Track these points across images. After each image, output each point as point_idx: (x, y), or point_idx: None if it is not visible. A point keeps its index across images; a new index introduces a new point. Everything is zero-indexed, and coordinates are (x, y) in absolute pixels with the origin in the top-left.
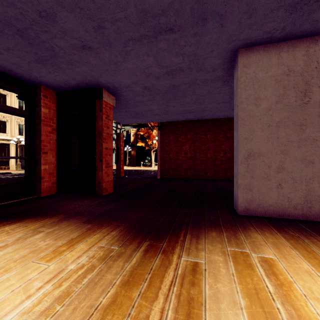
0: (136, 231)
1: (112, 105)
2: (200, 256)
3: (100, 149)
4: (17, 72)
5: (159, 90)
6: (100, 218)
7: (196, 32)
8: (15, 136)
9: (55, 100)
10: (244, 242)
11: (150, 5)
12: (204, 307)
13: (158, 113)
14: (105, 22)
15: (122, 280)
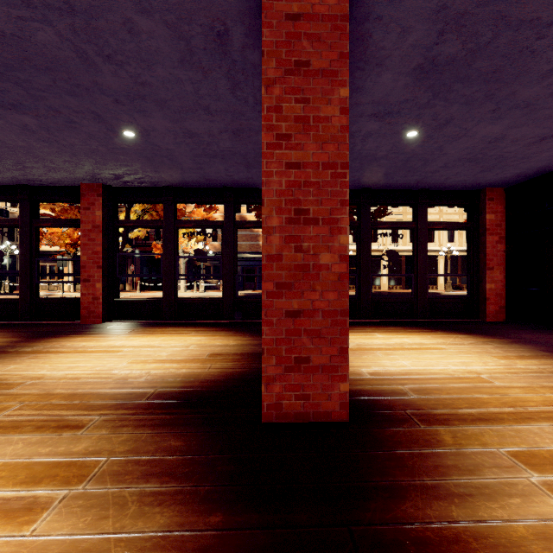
0: None
1: None
2: None
3: None
4: (461, 186)
5: None
6: None
7: None
8: (444, 244)
9: (503, 200)
10: None
11: None
12: None
13: None
14: None
15: None
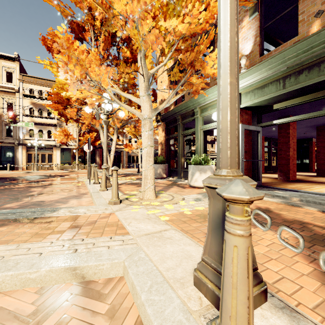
0: None
1: (315, 142)
2: None
3: (311, 157)
4: None
5: None
6: None
7: None
8: None
9: None
10: None
11: None
12: None
13: None
14: None
15: None
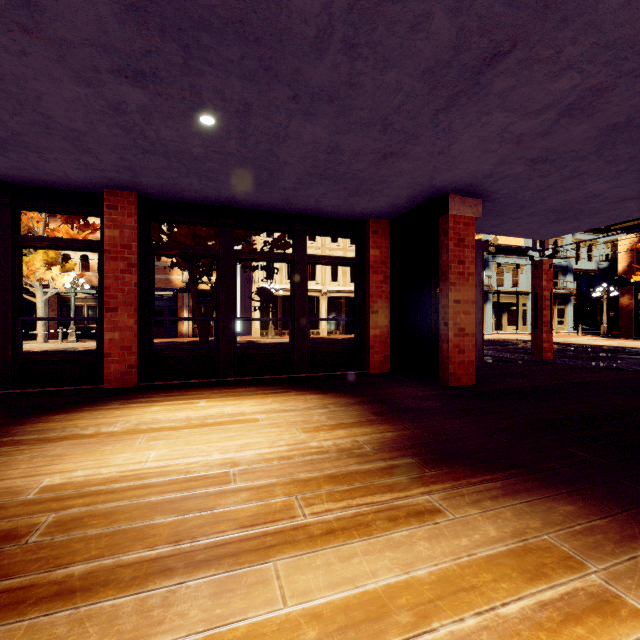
0: (419, 443)
1: (473, 217)
2: (459, 510)
3: (444, 304)
4: (342, 213)
5: (574, 151)
6: (398, 414)
7: (563, 17)
8: None
9: (388, 234)
10: (625, 557)
11: (429, 59)
12: (367, 538)
13: (627, 196)
14: (388, 118)
15: (333, 473)
